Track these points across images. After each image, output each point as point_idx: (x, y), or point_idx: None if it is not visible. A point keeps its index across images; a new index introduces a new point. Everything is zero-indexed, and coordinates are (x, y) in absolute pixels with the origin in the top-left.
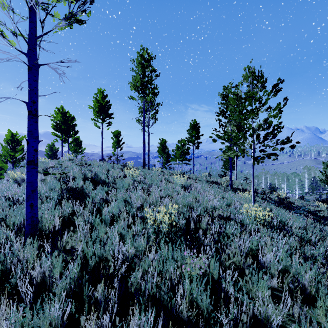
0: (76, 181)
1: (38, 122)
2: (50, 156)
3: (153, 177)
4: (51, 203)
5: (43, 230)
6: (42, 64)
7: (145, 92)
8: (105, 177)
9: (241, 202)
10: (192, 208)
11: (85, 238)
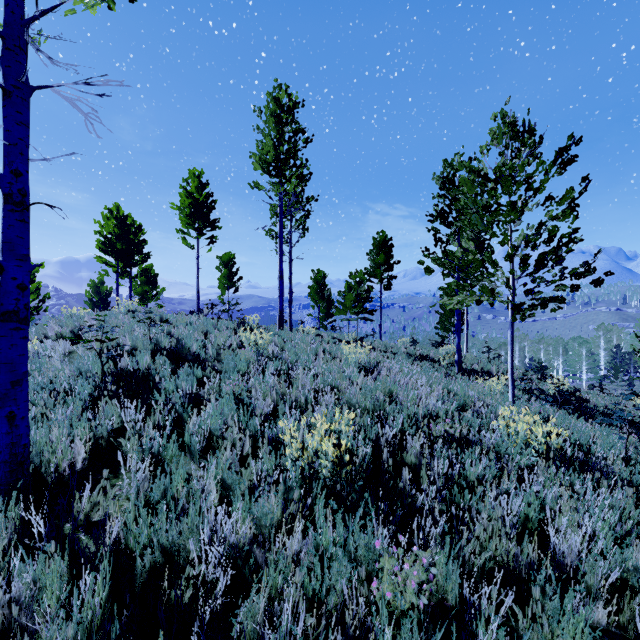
0: (137, 355)
1: (28, 222)
2: (96, 305)
3: (299, 347)
4: (70, 408)
5: (41, 474)
6: (38, 87)
7: (284, 174)
8: (198, 347)
9: (487, 401)
10: (383, 415)
11: (139, 493)
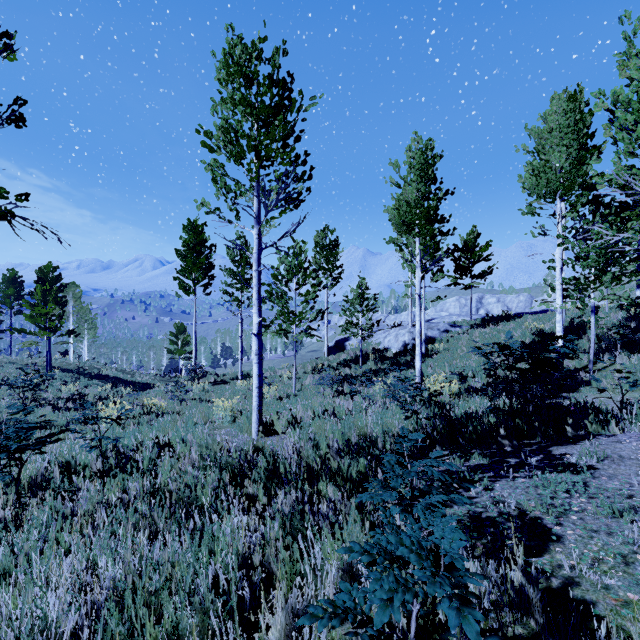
0: None
1: None
2: None
3: None
4: None
5: None
6: None
7: None
8: None
9: None
10: None
11: None
